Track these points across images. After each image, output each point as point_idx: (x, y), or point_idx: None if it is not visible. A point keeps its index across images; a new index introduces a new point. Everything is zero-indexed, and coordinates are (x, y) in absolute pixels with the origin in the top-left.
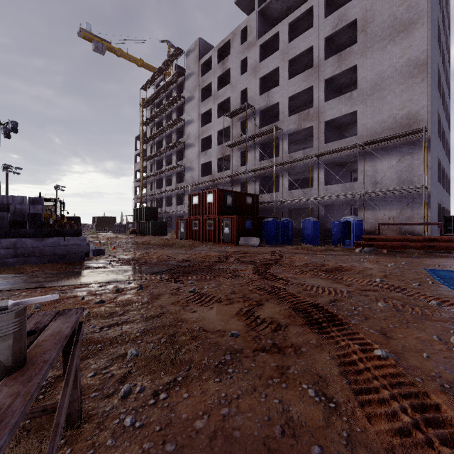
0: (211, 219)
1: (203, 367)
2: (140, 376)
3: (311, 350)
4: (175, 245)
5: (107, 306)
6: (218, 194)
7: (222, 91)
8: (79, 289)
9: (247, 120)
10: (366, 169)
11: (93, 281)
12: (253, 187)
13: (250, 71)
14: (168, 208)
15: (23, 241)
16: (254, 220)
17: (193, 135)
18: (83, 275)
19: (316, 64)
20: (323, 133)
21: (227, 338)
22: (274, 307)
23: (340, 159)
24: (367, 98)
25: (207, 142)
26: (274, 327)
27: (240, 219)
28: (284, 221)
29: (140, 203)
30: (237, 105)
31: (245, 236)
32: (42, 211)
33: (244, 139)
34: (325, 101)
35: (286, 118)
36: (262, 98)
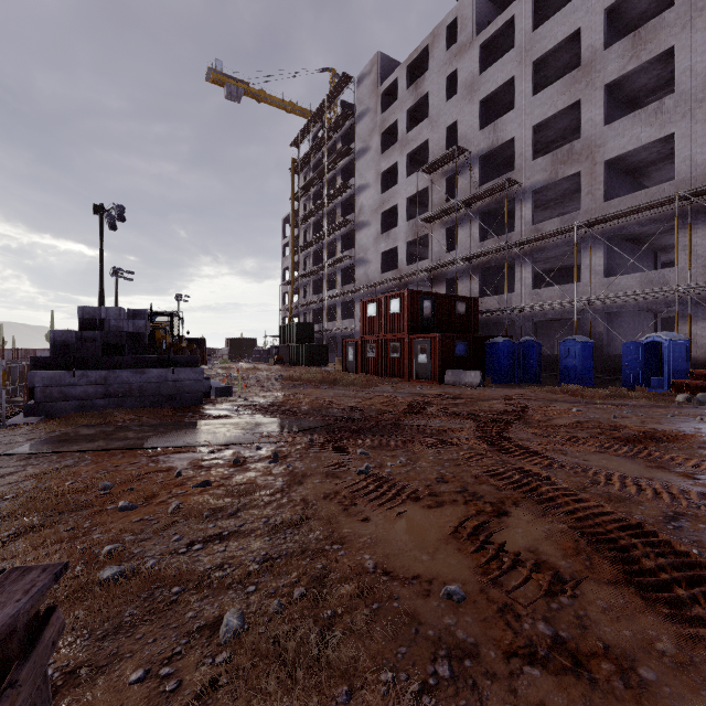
0: (397, 340)
1: (382, 697)
2: (234, 701)
3: (669, 677)
4: (339, 382)
5: (213, 492)
6: (409, 299)
7: (414, 133)
8: (178, 456)
9: (456, 175)
10: (694, 242)
11: (204, 442)
12: (468, 286)
13: (463, 92)
14: (330, 323)
15: (116, 374)
16: (470, 341)
17: (368, 208)
18: (192, 430)
19: (586, 61)
20: (600, 182)
21: (437, 603)
22: (533, 523)
23: (638, 227)
24: (697, 106)
25: (390, 217)
26: (545, 582)
27: (445, 340)
28: (526, 343)
29: (290, 318)
30: (441, 151)
31: (455, 368)
32: (145, 330)
33: (452, 206)
34: (605, 123)
35: (529, 163)
36: (484, 134)
